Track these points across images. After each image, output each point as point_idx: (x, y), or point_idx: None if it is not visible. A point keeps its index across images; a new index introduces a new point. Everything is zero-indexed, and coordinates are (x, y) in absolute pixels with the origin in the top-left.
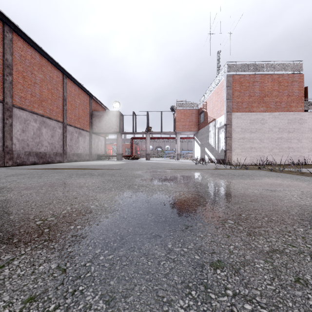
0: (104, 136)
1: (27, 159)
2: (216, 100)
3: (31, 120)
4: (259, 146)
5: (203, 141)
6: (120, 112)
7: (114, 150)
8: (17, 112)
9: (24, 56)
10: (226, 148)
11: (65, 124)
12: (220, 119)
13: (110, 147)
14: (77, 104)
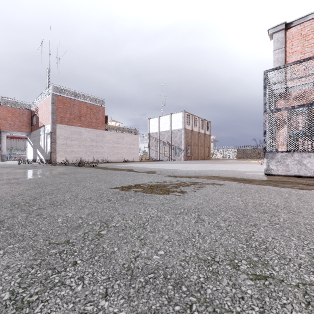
0: None
1: None
2: (45, 109)
3: None
4: (77, 150)
5: (35, 143)
6: None
7: None
8: None
9: None
10: (52, 151)
11: None
12: (48, 127)
13: None
14: None
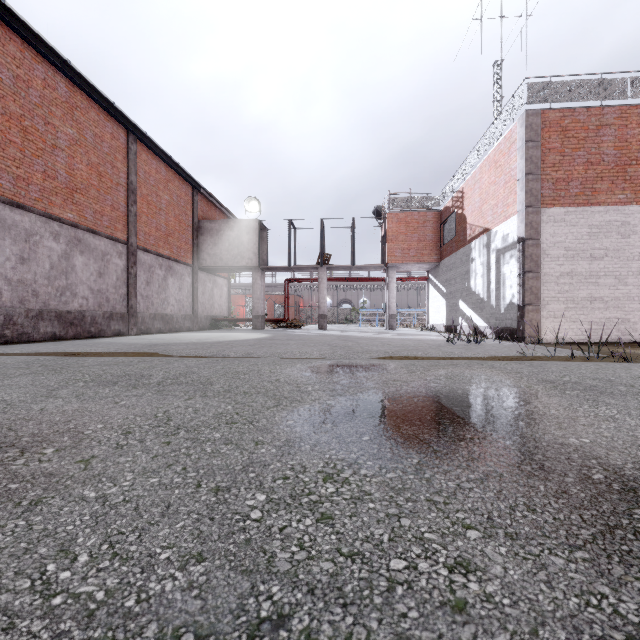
0: (226, 277)
1: (32, 328)
2: (492, 181)
3: (44, 235)
4: (613, 294)
5: (453, 284)
6: (261, 222)
7: (250, 307)
8: (7, 213)
9: (26, 79)
10: (526, 301)
11: (132, 247)
12: (503, 228)
13: (243, 302)
14: (163, 203)
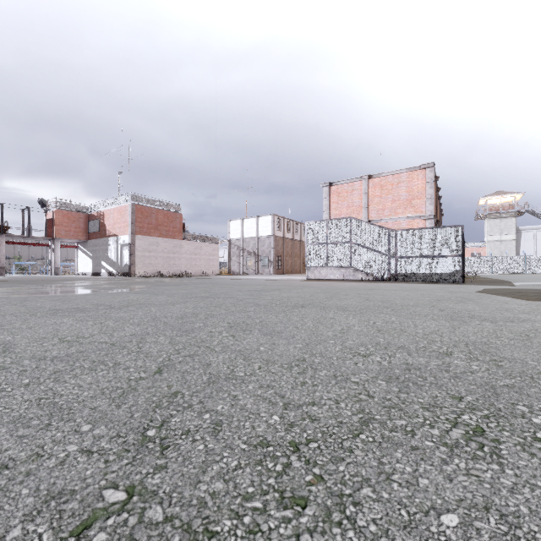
0: None
1: None
2: (119, 218)
3: None
4: (155, 262)
5: (98, 253)
6: None
7: None
8: None
9: None
10: (131, 264)
11: None
12: (124, 237)
13: None
14: None
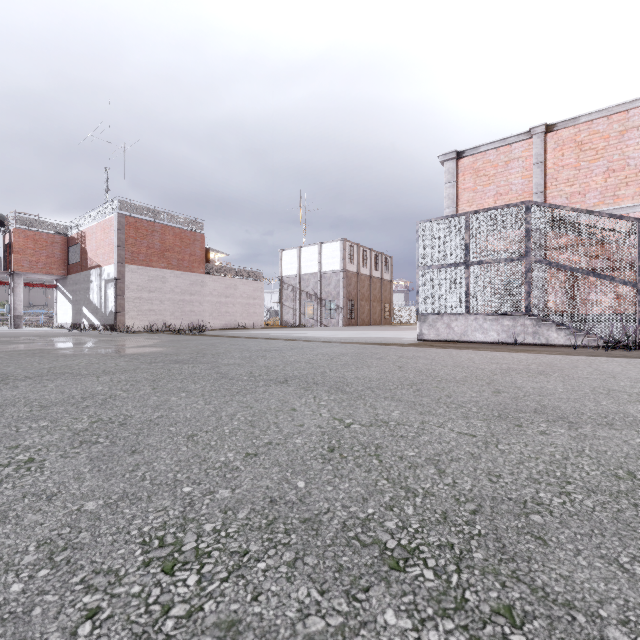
0: None
1: None
2: (103, 239)
3: None
4: (159, 308)
5: (79, 295)
6: None
7: None
8: None
9: None
10: (118, 310)
11: None
12: (108, 269)
13: None
14: None
